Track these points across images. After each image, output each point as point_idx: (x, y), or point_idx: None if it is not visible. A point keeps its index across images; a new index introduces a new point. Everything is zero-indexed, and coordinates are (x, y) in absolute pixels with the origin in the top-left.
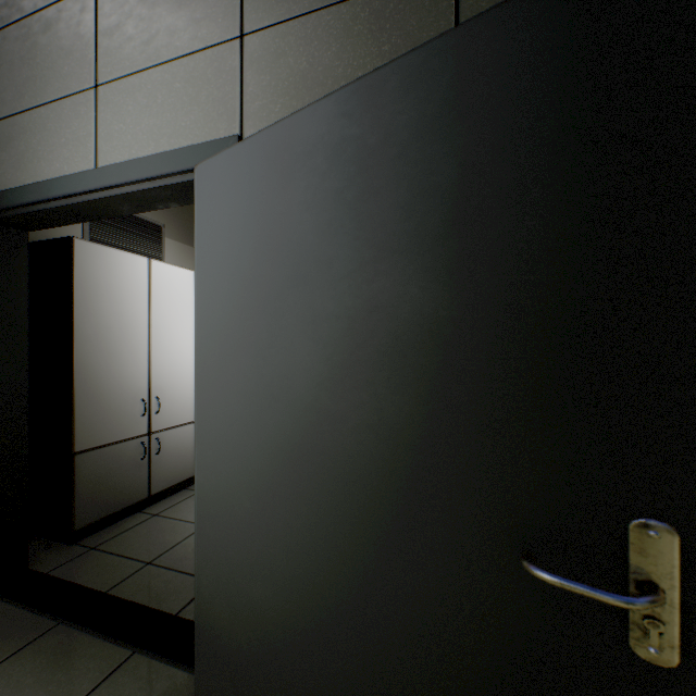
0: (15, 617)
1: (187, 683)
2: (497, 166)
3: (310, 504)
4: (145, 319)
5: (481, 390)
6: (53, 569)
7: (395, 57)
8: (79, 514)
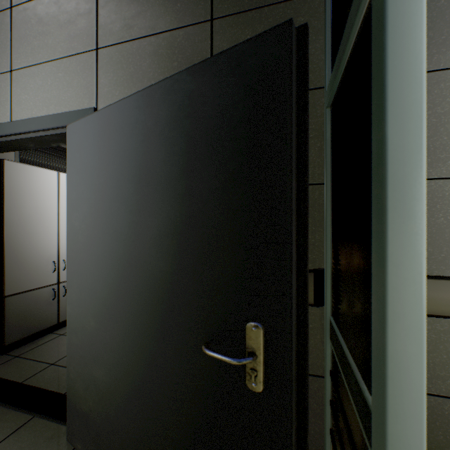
0: None
1: (64, 432)
2: (200, 145)
3: (122, 322)
4: (55, 210)
5: (194, 259)
6: None
7: (180, 69)
8: (8, 335)
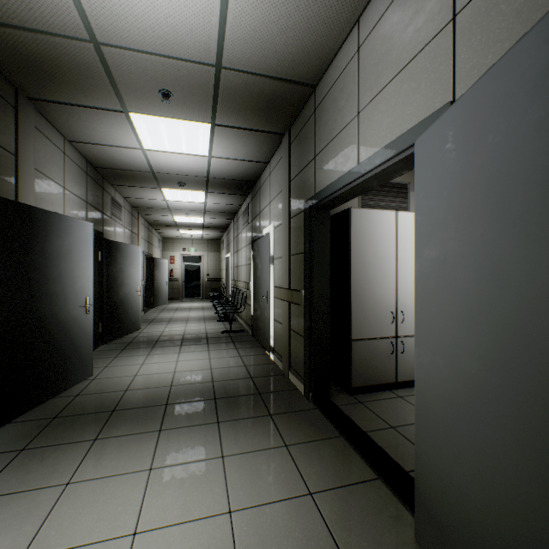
0: (323, 421)
1: (410, 522)
2: None
3: (509, 424)
4: (392, 254)
5: None
6: (340, 404)
7: None
8: (353, 378)
